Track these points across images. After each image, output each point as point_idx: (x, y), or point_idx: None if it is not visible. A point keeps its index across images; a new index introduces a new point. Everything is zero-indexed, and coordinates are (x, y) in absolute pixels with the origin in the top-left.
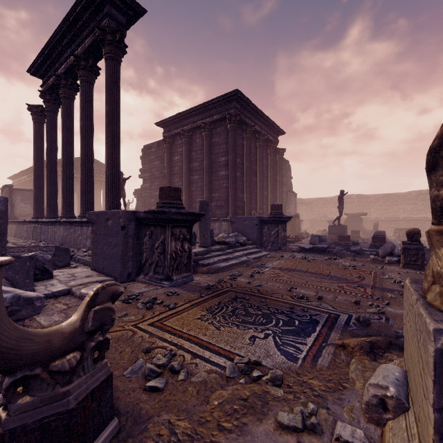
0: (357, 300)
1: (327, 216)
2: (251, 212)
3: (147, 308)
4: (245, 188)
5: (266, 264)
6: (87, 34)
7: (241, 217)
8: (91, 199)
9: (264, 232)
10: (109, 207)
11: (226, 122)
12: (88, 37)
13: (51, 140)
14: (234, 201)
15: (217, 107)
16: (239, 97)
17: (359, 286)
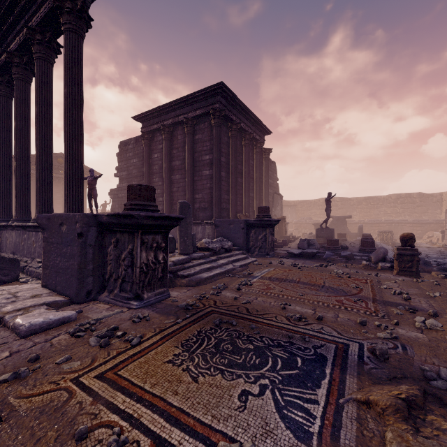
0: (363, 320)
1: (311, 218)
2: (237, 215)
3: (100, 345)
4: (230, 189)
5: (254, 272)
6: (42, 1)
7: (226, 220)
8: (49, 199)
9: (250, 237)
10: (68, 209)
11: (210, 117)
12: (43, 5)
13: (4, 130)
14: (218, 203)
15: (200, 101)
16: (224, 91)
17: (359, 299)
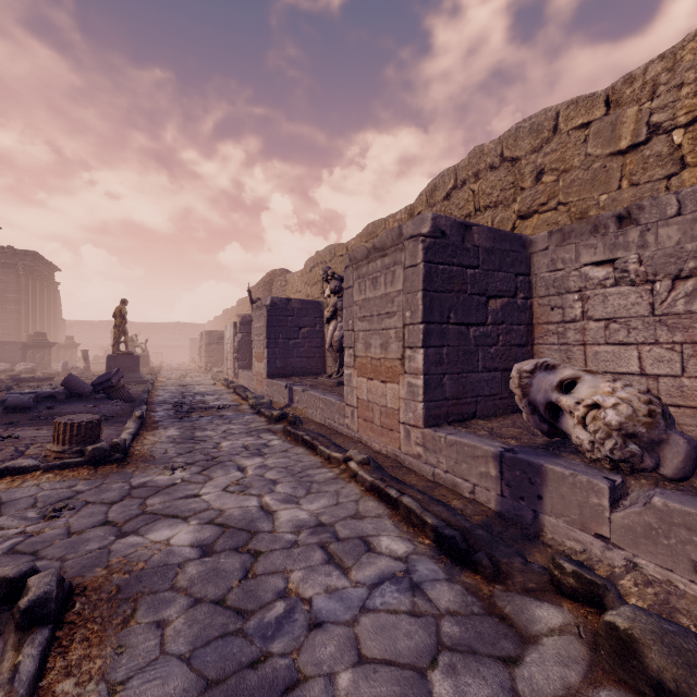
0: None
1: (94, 342)
2: None
3: None
4: (31, 320)
5: None
6: None
7: None
8: None
9: (61, 354)
10: None
11: (18, 267)
12: None
13: None
14: (28, 331)
15: (8, 253)
16: (35, 254)
17: None
